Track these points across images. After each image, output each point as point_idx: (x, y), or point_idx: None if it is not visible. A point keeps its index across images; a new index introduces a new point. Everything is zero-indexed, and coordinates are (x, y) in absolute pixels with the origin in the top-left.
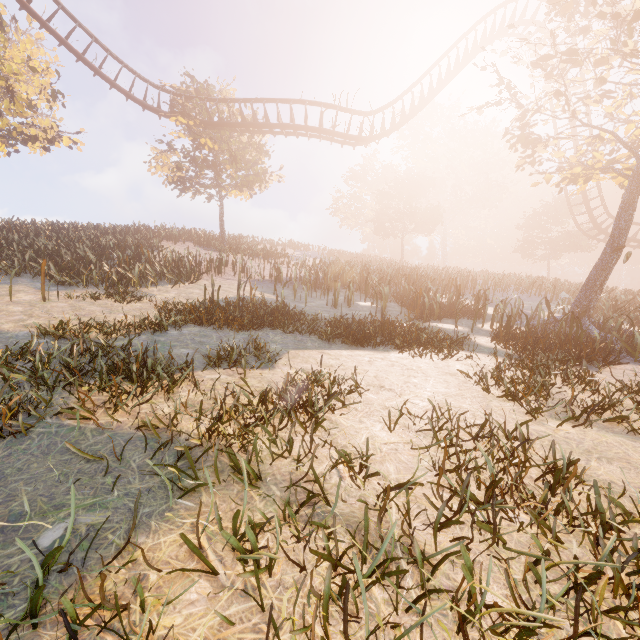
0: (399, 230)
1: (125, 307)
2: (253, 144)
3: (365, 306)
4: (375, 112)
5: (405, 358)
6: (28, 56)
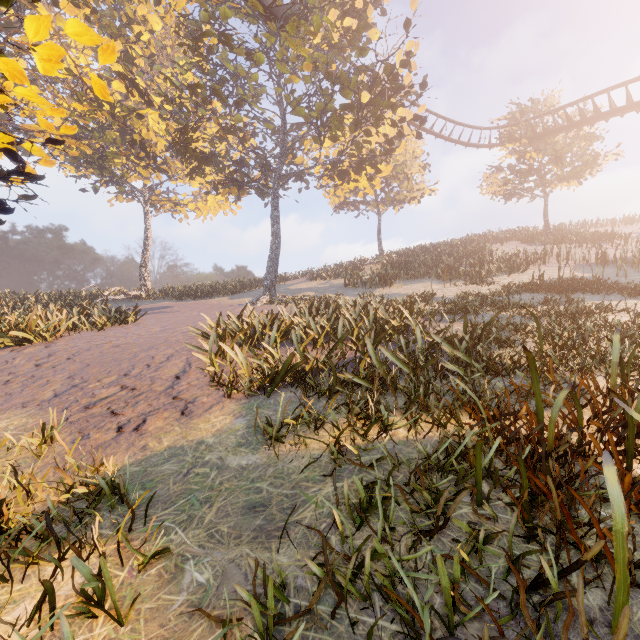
0: None
1: (484, 288)
2: (580, 136)
3: None
4: None
5: None
6: (413, 152)
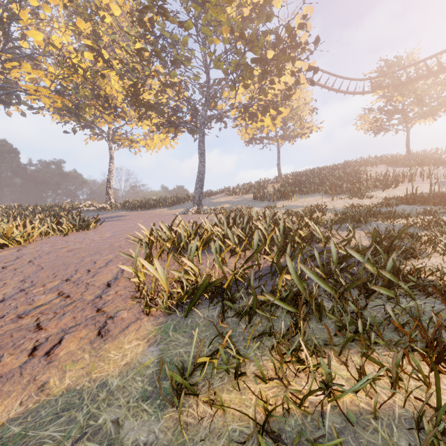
0: None
1: (365, 201)
2: (437, 82)
3: None
4: None
5: None
6: (304, 99)
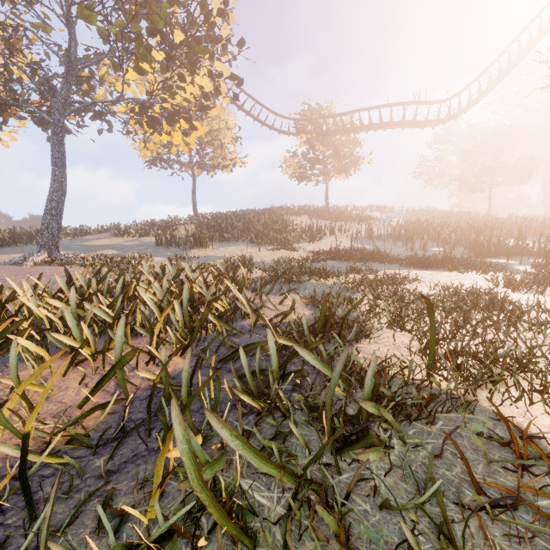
0: (487, 184)
1: (293, 254)
2: (350, 141)
3: (436, 250)
4: (451, 98)
5: (453, 274)
6: (226, 122)
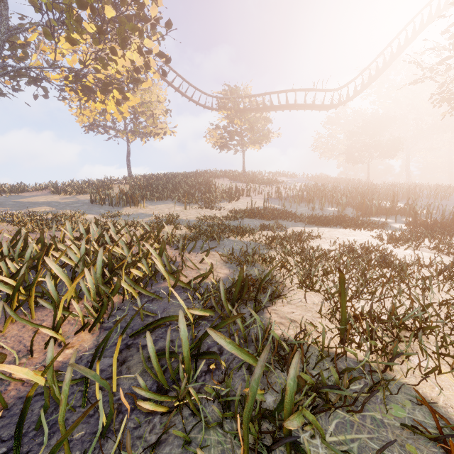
0: (366, 157)
1: (215, 212)
2: (262, 118)
3: (331, 210)
4: (342, 87)
5: (346, 231)
6: (157, 96)
